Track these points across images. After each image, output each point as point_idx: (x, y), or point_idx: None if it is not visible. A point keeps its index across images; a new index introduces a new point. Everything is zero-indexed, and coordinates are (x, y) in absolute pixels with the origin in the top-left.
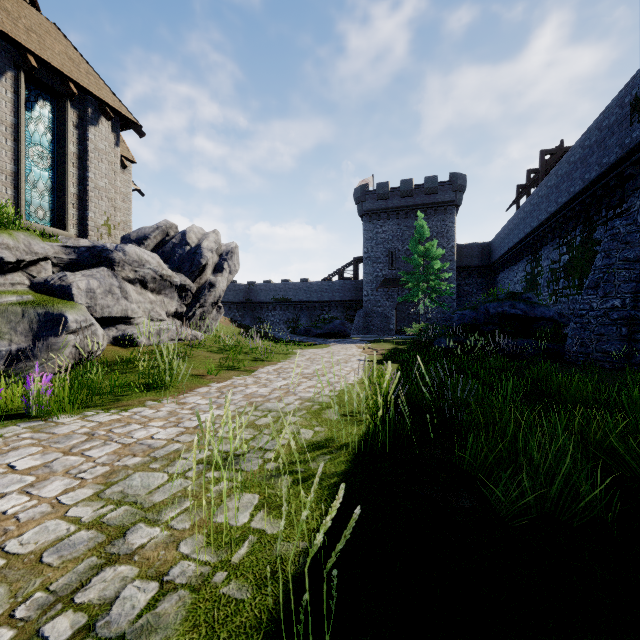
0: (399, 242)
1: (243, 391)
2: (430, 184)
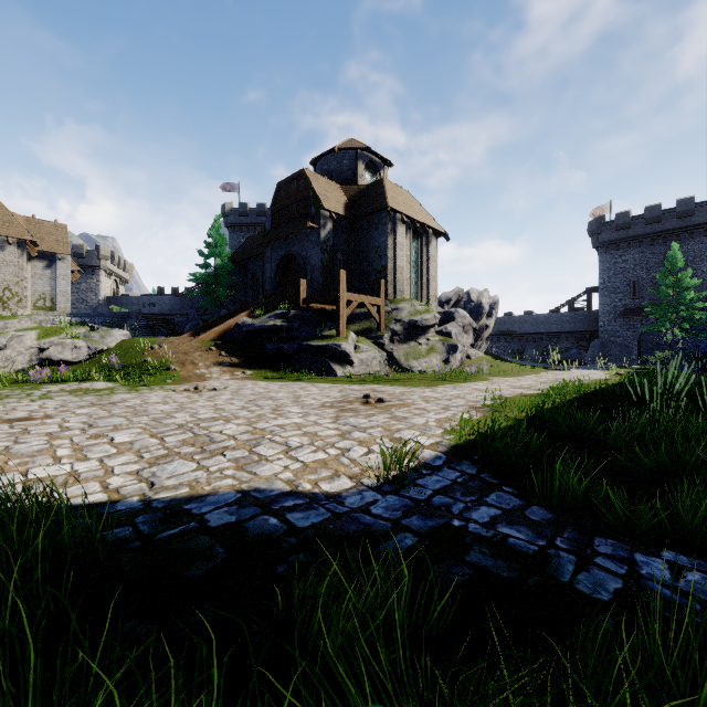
0: (643, 270)
1: (548, 377)
2: (683, 207)
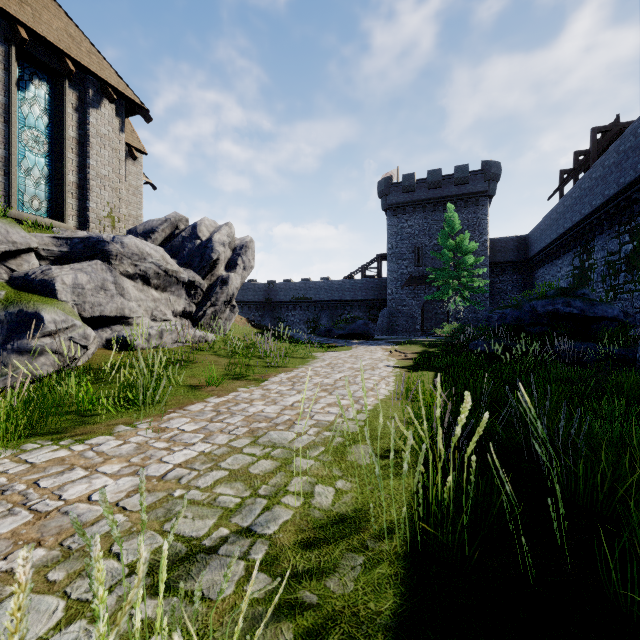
0: (426, 237)
1: (245, 410)
2: (460, 174)
